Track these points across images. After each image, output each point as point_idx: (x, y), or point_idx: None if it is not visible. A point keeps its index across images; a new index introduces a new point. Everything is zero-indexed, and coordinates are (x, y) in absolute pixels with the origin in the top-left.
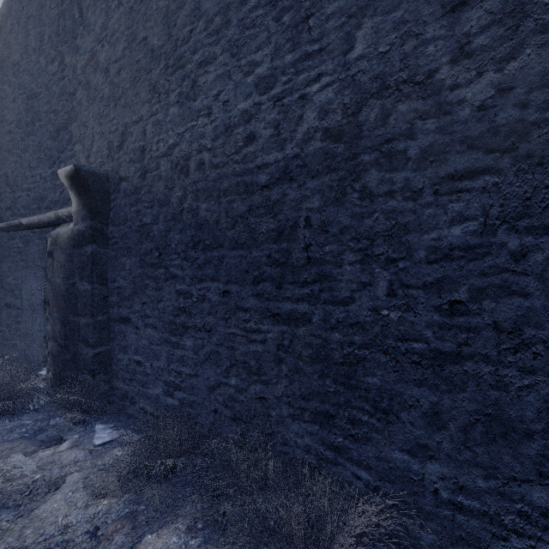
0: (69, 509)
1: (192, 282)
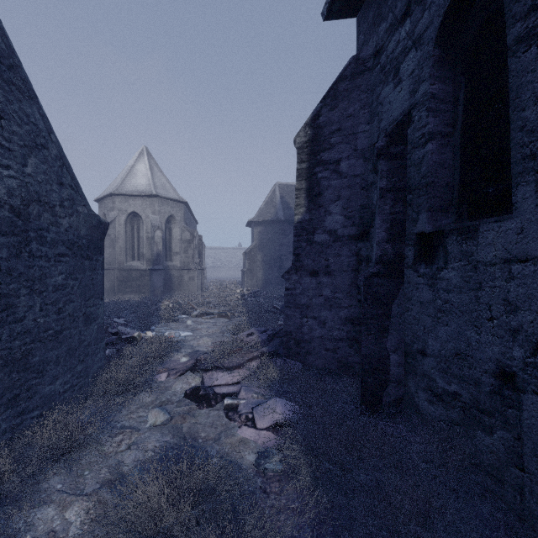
0: None
1: None
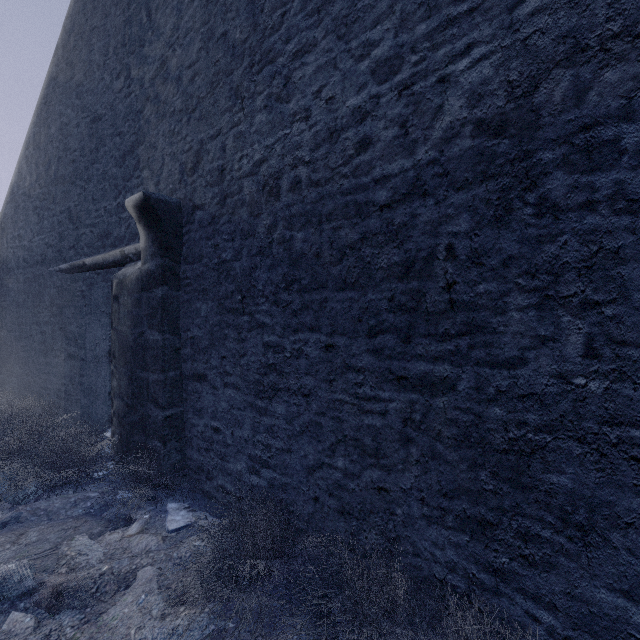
0: (142, 619)
1: (284, 333)
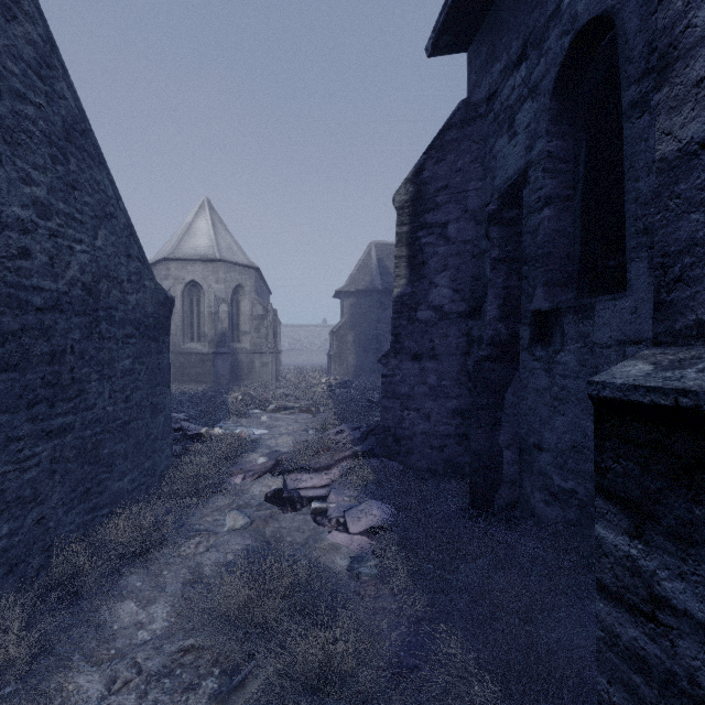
0: None
1: None
